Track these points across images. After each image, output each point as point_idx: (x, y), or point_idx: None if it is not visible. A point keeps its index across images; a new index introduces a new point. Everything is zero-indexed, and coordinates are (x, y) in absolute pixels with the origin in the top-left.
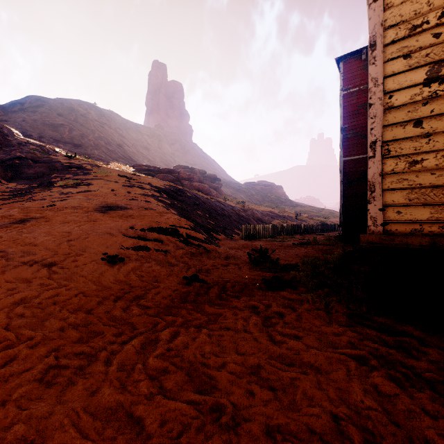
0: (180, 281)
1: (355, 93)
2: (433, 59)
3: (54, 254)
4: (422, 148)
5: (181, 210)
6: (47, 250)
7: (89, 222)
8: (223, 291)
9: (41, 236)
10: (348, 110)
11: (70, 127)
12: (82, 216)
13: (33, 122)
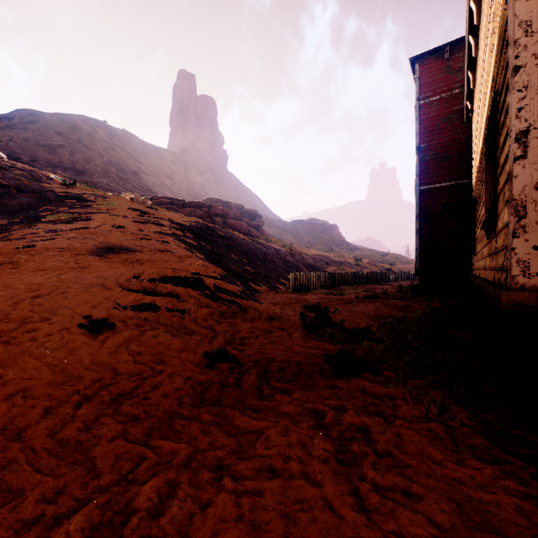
0: (199, 360)
1: (435, 103)
2: None
3: (2, 320)
4: None
5: (210, 254)
6: None
7: (75, 269)
8: (265, 379)
9: None
10: (426, 125)
11: (71, 149)
12: (69, 260)
13: (23, 142)
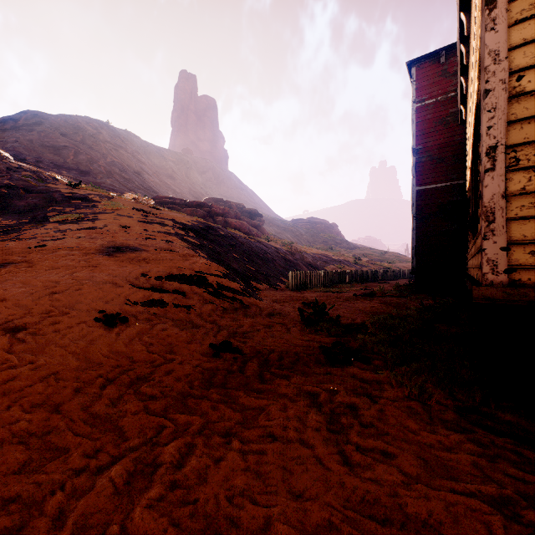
0: (205, 351)
1: (431, 105)
2: None
3: (26, 314)
4: None
5: (212, 252)
6: (17, 308)
7: (86, 267)
8: (266, 367)
9: (16, 287)
10: (422, 127)
11: (75, 149)
12: (80, 259)
13: (29, 143)
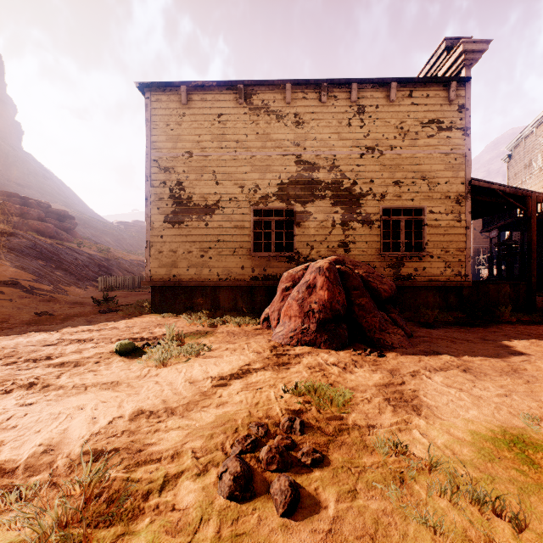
0: (33, 315)
1: None
2: (166, 213)
3: None
4: (163, 247)
5: (16, 260)
6: None
7: None
8: (68, 317)
9: None
10: None
11: None
12: None
13: None
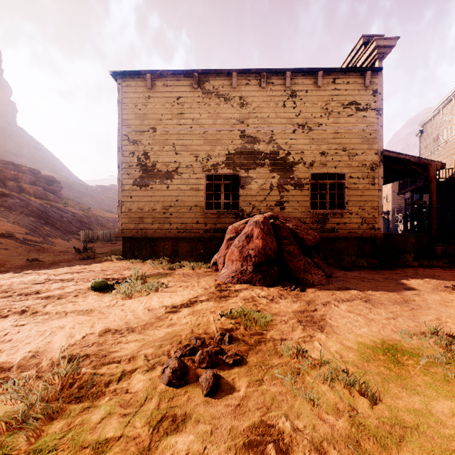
0: (25, 261)
1: None
2: (134, 178)
3: None
4: (132, 205)
5: (11, 217)
6: None
7: None
8: (54, 262)
9: None
10: None
11: None
12: None
13: None
